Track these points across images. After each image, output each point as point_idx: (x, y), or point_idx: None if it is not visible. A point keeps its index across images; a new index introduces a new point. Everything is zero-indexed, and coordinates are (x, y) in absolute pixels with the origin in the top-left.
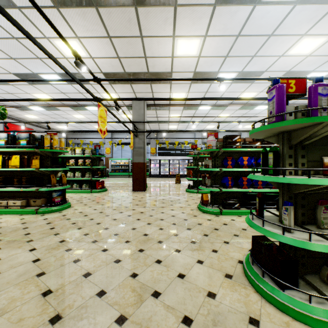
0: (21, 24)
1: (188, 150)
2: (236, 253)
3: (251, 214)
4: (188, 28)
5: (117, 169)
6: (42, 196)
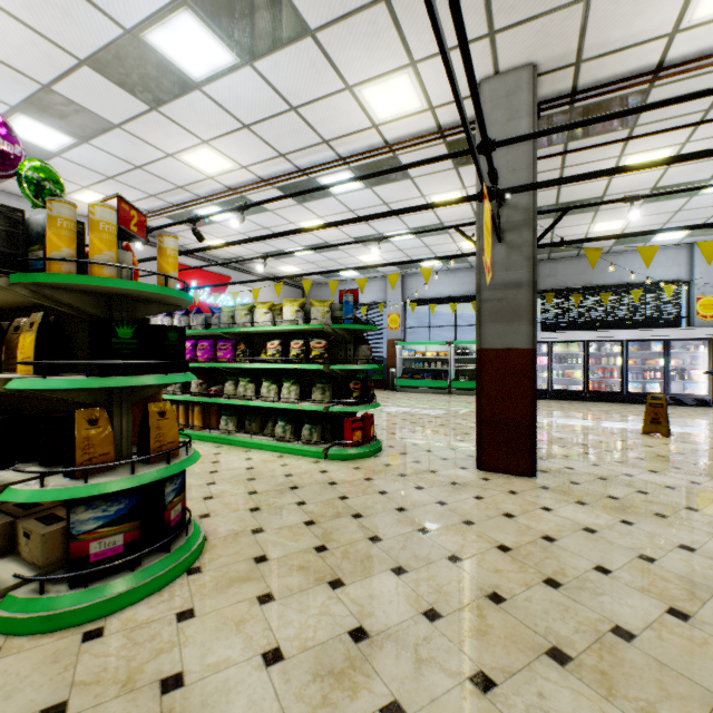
0: None
1: (659, 309)
2: None
3: None
4: None
5: (416, 370)
6: None
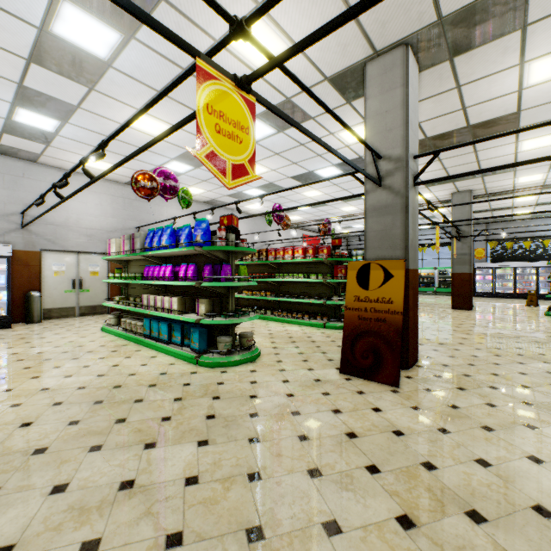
0: None
1: None
2: None
3: None
4: (536, 133)
5: None
6: None
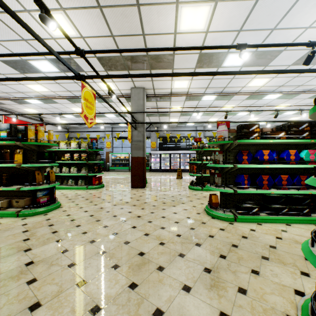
0: None
1: (189, 144)
2: (277, 298)
3: (313, 246)
4: None
5: (117, 163)
6: (28, 195)
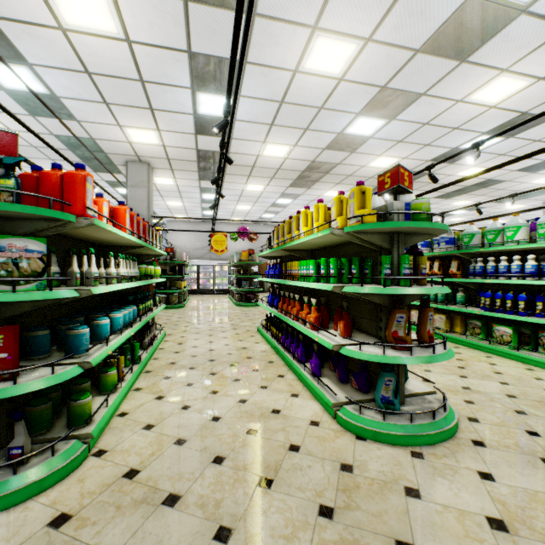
0: (435, 205)
1: None
2: None
3: None
4: (530, 179)
5: None
6: None
